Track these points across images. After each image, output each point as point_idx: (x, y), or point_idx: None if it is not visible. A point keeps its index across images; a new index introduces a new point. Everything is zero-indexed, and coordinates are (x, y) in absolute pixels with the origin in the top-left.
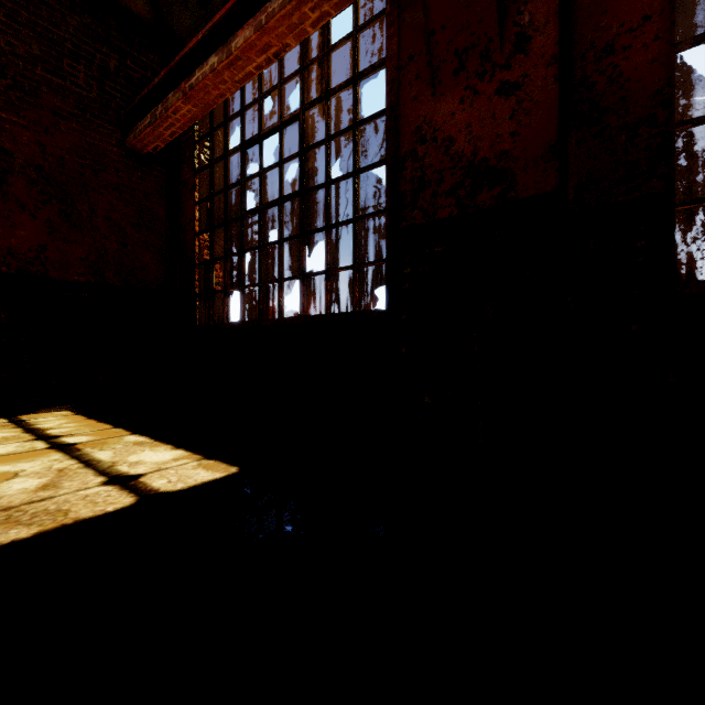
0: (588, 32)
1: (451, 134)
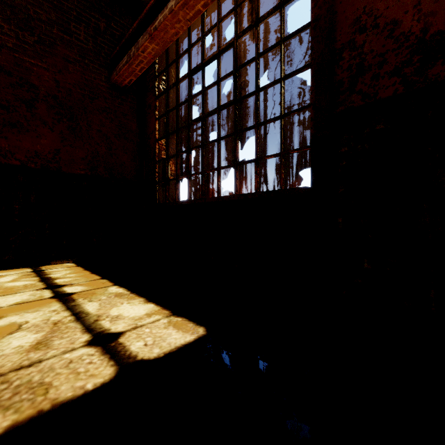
0: None
1: (395, 17)
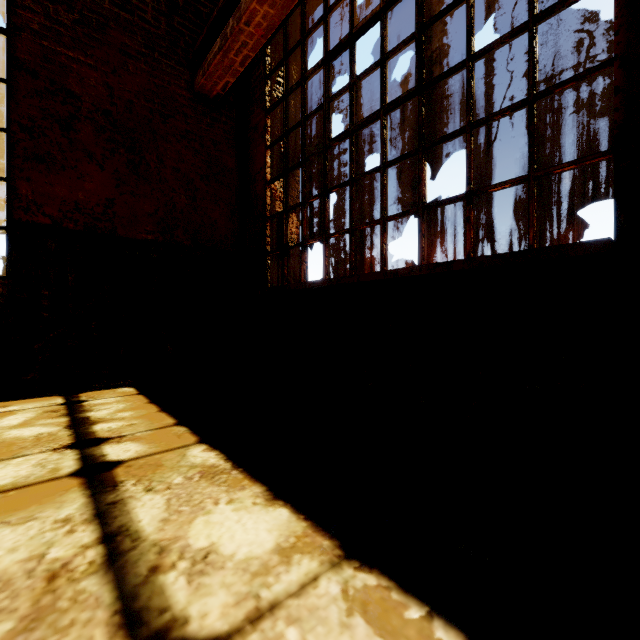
0: None
1: None
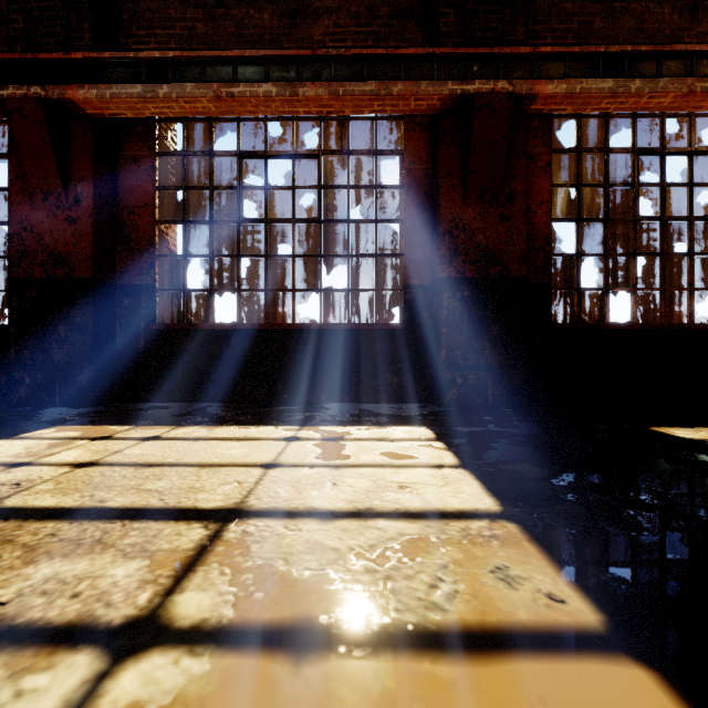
0: (125, 199)
1: (42, 232)
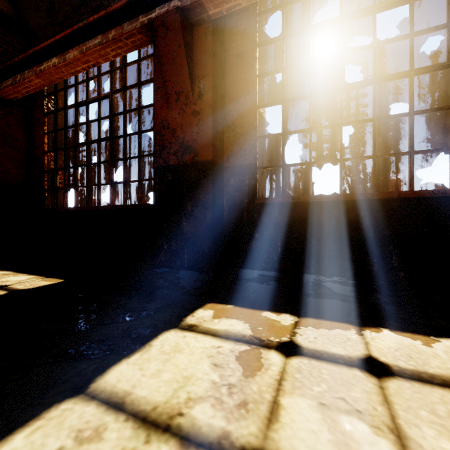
0: (231, 92)
1: (175, 127)
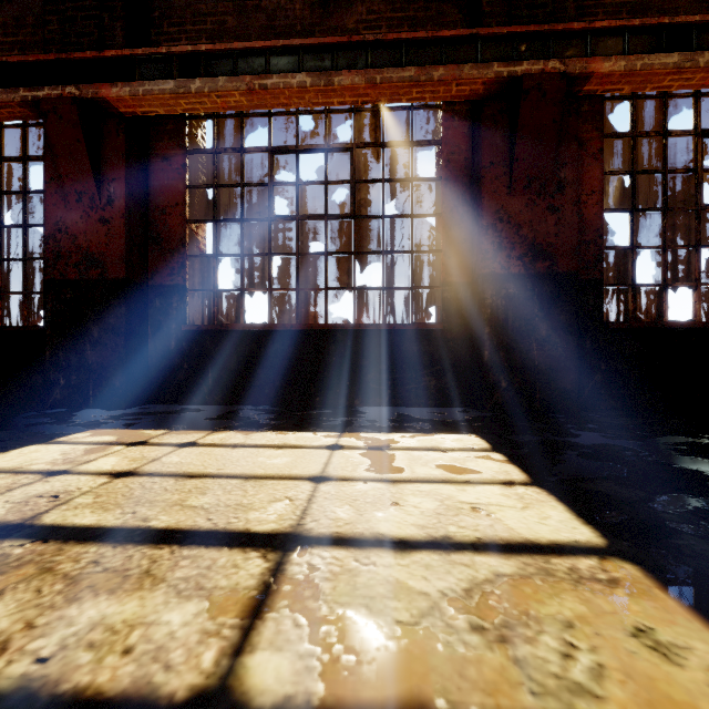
0: (156, 199)
1: (76, 233)
